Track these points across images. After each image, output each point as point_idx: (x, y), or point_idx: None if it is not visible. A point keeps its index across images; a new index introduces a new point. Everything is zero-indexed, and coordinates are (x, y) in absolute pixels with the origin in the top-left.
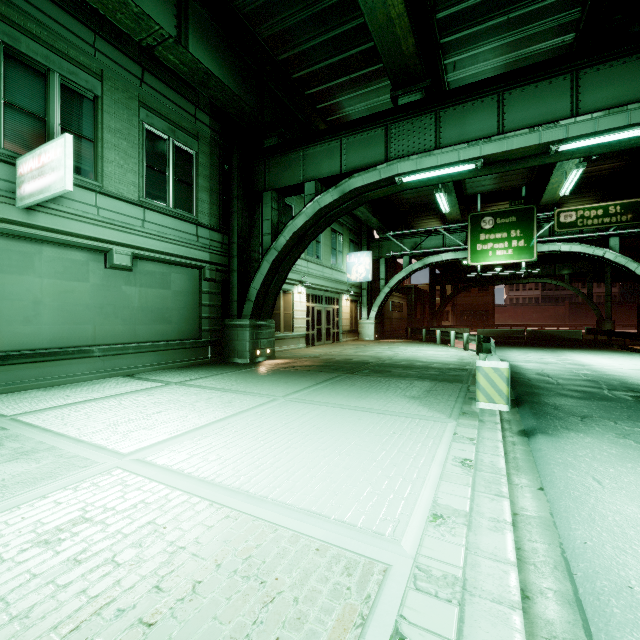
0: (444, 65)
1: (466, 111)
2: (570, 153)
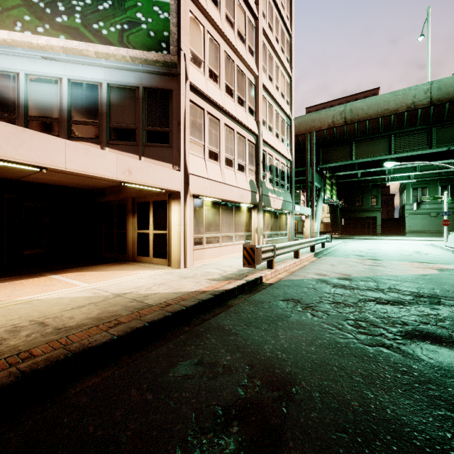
0: None
1: None
2: None
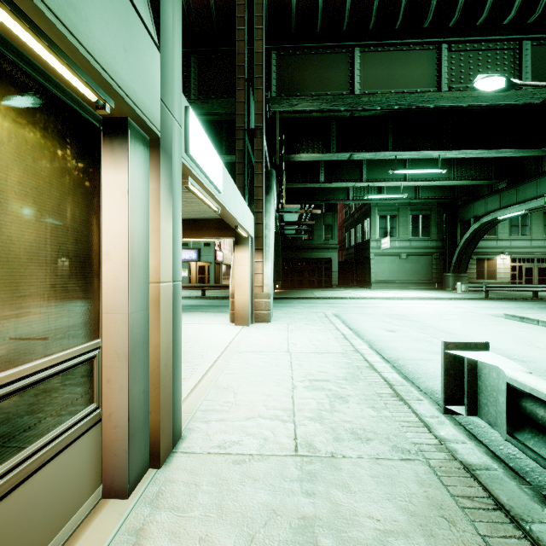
0: None
1: (526, 187)
2: None
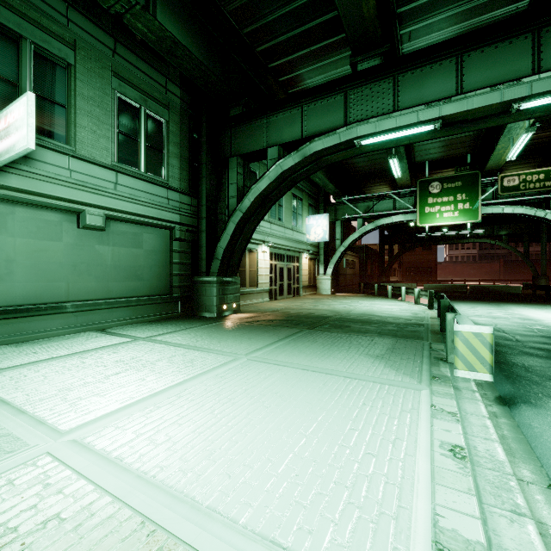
0: (400, 35)
1: (424, 74)
2: (530, 112)
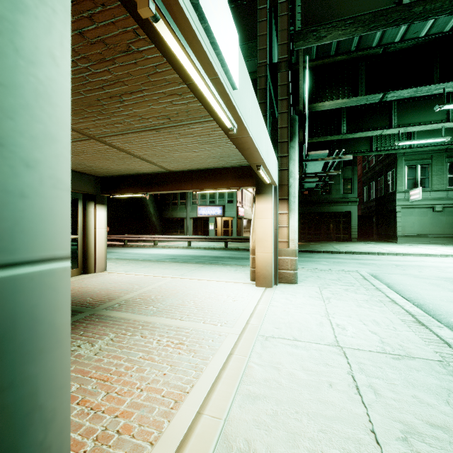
0: None
1: None
2: None
